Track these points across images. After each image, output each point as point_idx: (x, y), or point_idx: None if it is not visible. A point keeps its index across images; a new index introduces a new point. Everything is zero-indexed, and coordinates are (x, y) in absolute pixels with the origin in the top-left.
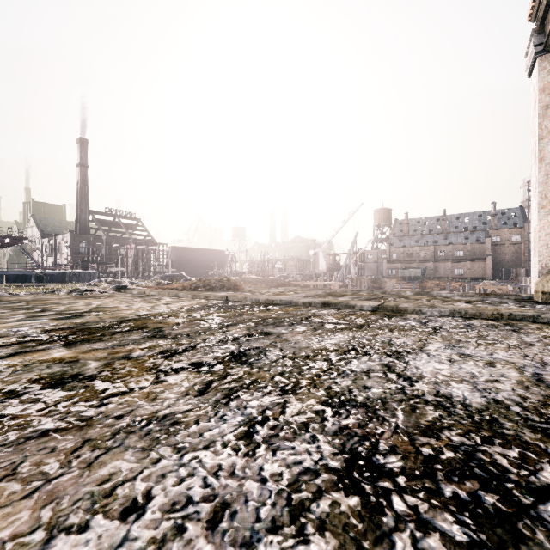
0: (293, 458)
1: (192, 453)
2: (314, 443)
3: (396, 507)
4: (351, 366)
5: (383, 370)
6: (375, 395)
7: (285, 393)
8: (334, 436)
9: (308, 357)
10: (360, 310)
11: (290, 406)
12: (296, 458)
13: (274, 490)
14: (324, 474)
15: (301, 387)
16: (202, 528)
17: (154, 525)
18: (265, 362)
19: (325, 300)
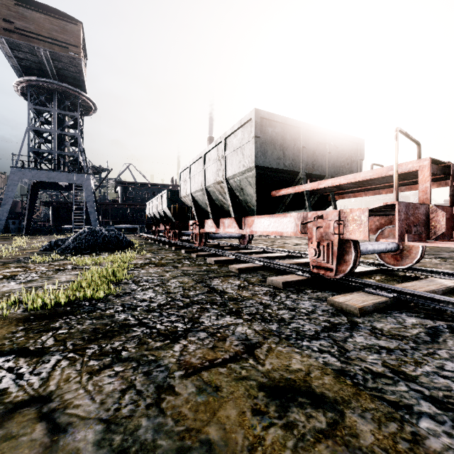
0: None
1: None
2: None
3: None
4: None
5: None
6: None
7: None
8: None
9: None
10: None
11: None
12: None
13: None
14: None
15: None
16: None
17: None
18: None
19: None
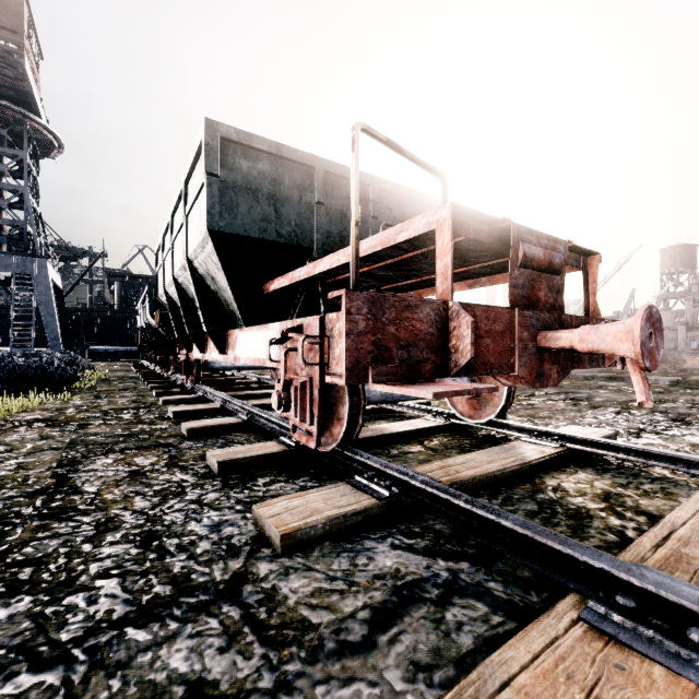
0: (646, 418)
1: (599, 414)
2: (653, 417)
3: (695, 424)
4: (662, 405)
5: (687, 407)
6: (683, 412)
7: (624, 409)
8: (662, 417)
9: (625, 401)
10: (655, 384)
11: (632, 411)
12: (647, 418)
13: (643, 420)
14: (662, 420)
15: (632, 408)
16: (623, 421)
17: (606, 420)
18: (596, 401)
19: (609, 374)
